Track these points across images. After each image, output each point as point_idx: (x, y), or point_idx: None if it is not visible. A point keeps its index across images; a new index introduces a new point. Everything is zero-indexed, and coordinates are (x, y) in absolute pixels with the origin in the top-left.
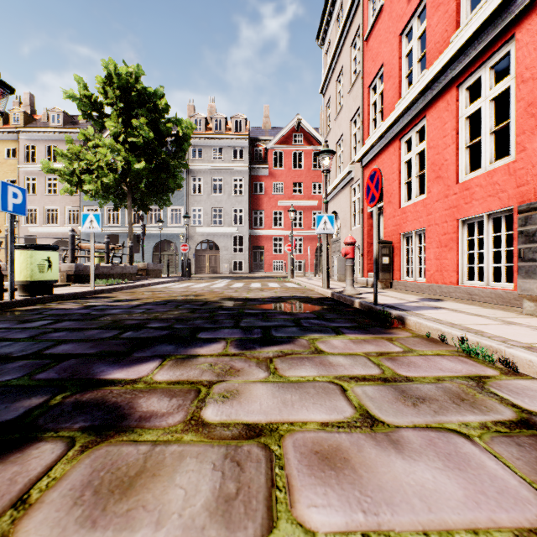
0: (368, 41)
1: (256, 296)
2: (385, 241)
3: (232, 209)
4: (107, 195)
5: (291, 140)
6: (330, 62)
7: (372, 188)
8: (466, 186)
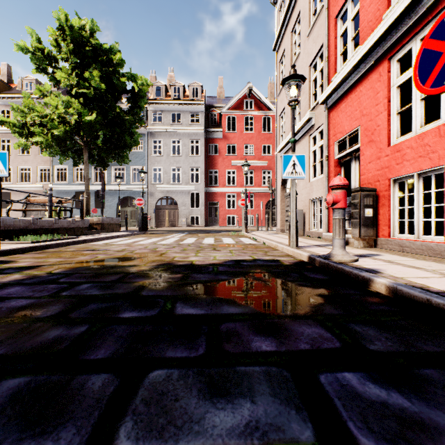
0: None
1: (205, 260)
2: (368, 188)
3: (190, 168)
4: (66, 152)
5: (243, 106)
6: (285, 13)
7: None
8: None
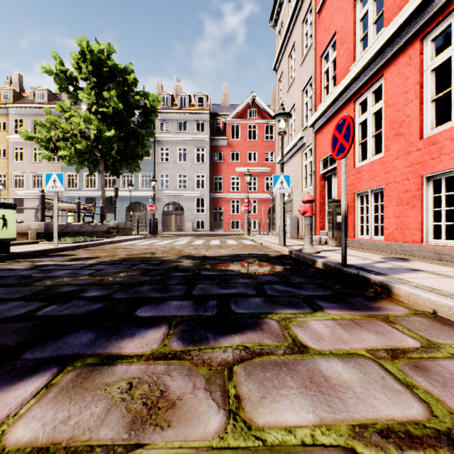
0: (321, 13)
1: (214, 254)
2: (339, 200)
3: (195, 175)
4: (83, 162)
5: (247, 115)
6: (282, 40)
7: (341, 138)
8: (432, 141)
